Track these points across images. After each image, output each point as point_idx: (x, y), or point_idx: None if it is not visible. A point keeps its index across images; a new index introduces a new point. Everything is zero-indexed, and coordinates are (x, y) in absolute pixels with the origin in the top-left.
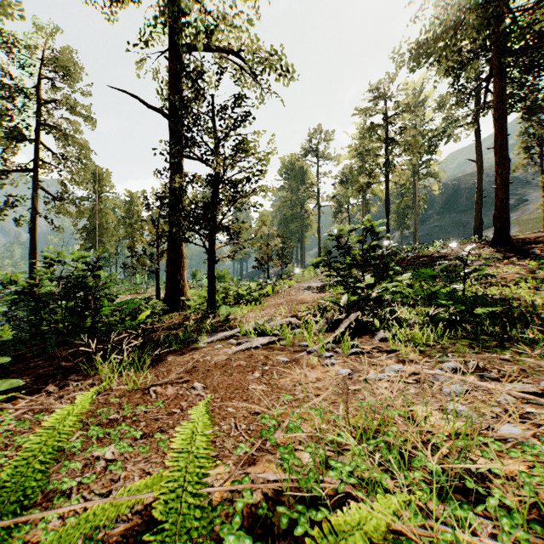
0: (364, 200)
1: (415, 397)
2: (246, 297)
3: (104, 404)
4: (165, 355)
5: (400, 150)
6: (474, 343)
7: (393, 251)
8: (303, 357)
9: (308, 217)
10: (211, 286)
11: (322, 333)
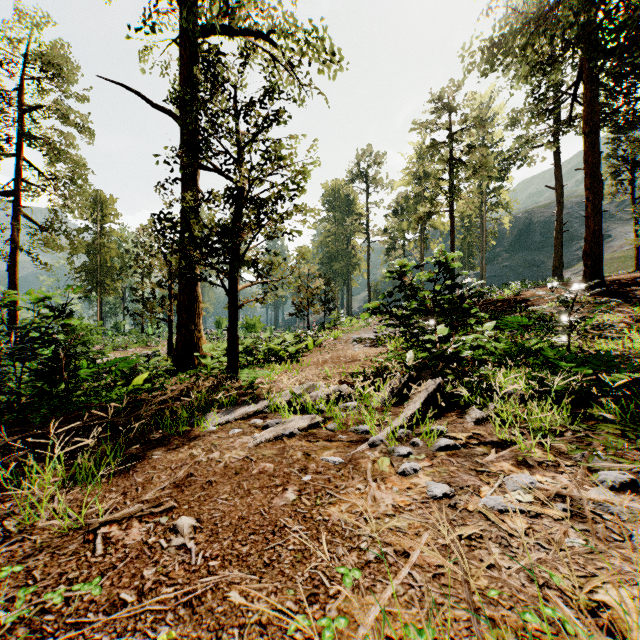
0: (422, 234)
1: (587, 558)
2: (279, 353)
3: (0, 570)
4: (152, 447)
5: (467, 174)
6: (627, 431)
7: (460, 294)
8: (363, 454)
9: (355, 254)
10: (232, 340)
11: (388, 410)
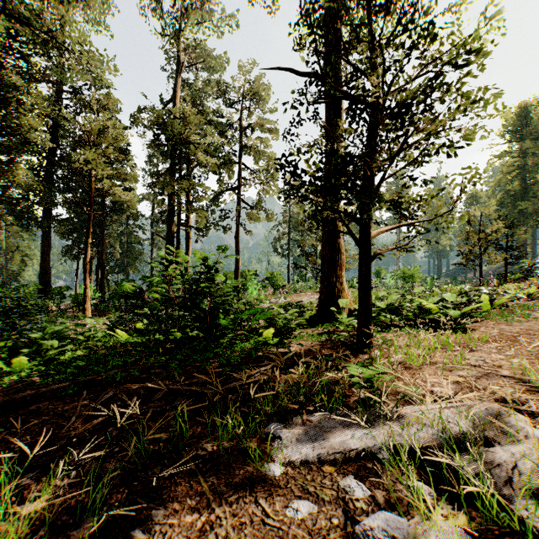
0: None
1: None
2: (435, 315)
3: None
4: (174, 483)
5: None
6: None
7: None
8: None
9: None
10: (362, 298)
11: None
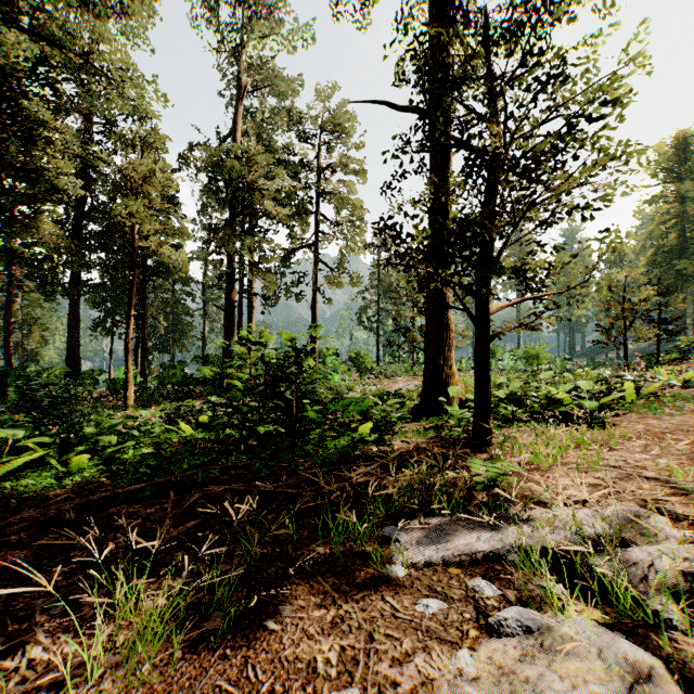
0: None
1: None
2: (567, 407)
3: None
4: (293, 583)
5: None
6: None
7: None
8: None
9: None
10: (480, 387)
11: None
